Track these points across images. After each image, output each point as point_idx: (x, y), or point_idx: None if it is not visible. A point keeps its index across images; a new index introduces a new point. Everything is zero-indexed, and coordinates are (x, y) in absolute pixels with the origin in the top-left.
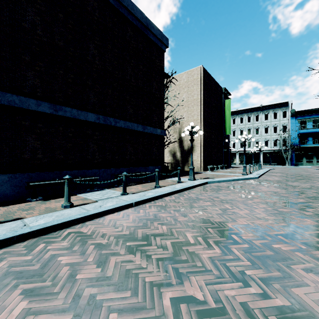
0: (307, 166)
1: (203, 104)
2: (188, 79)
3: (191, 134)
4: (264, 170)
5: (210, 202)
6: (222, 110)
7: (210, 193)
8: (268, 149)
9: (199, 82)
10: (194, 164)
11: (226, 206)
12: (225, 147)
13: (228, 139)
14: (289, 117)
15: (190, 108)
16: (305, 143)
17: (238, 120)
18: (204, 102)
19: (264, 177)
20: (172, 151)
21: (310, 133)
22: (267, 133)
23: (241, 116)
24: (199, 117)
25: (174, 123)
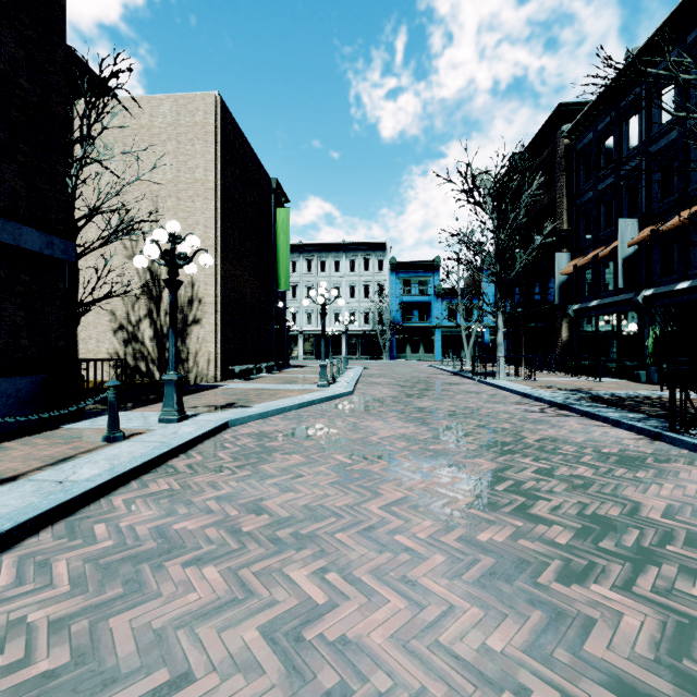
0: (413, 361)
1: (223, 199)
2: (177, 120)
3: (169, 262)
4: (355, 371)
5: (220, 565)
6: (270, 232)
7: (229, 480)
8: (356, 328)
9: (211, 136)
10: (197, 363)
11: (296, 578)
12: (278, 320)
13: (284, 303)
14: (388, 272)
15: (183, 202)
16: (409, 321)
17: (302, 265)
18: (225, 196)
19: (362, 388)
20: (125, 324)
21: (416, 304)
22: (354, 298)
23: (309, 258)
24: (210, 233)
25: (124, 232)
